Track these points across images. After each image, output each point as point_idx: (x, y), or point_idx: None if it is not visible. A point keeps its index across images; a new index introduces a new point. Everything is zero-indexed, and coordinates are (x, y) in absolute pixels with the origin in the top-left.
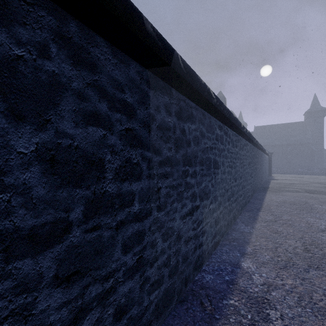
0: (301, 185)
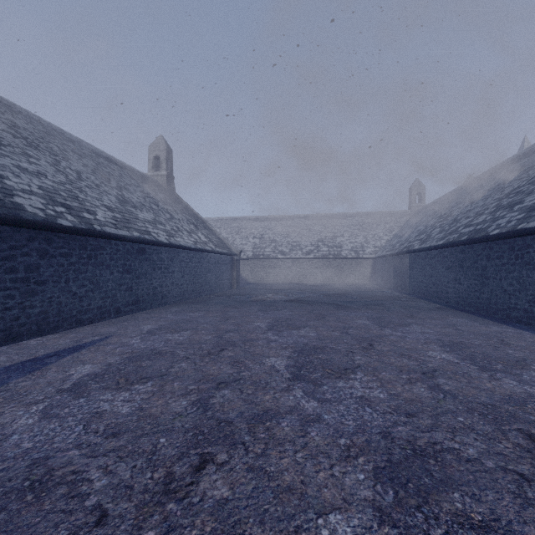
0: (515, 361)
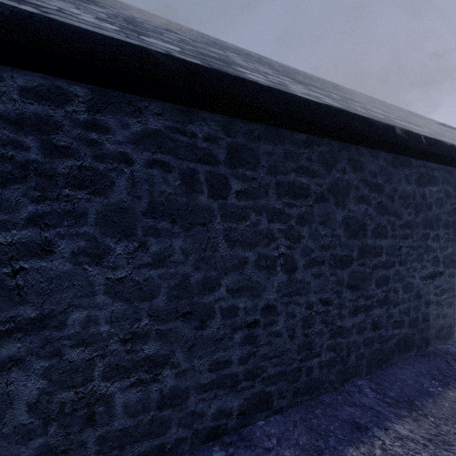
0: None
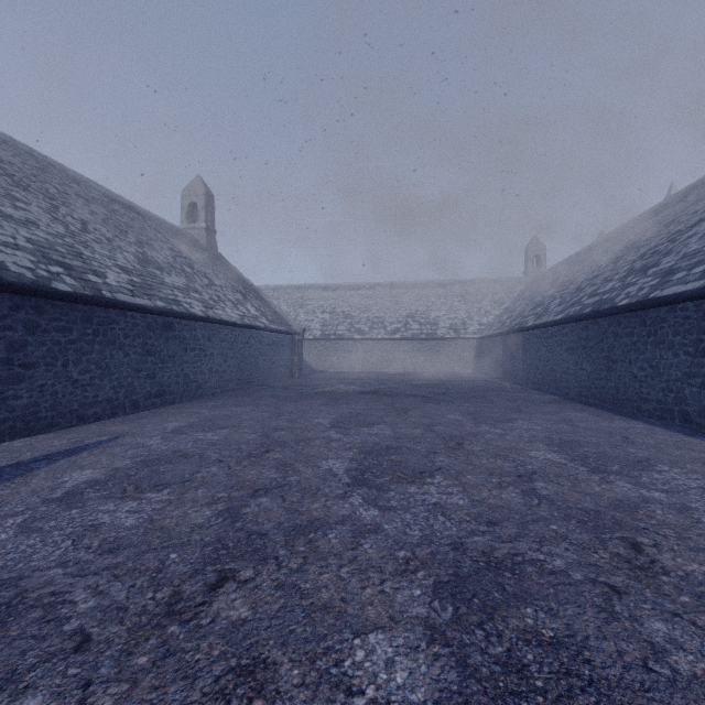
0: (636, 462)
